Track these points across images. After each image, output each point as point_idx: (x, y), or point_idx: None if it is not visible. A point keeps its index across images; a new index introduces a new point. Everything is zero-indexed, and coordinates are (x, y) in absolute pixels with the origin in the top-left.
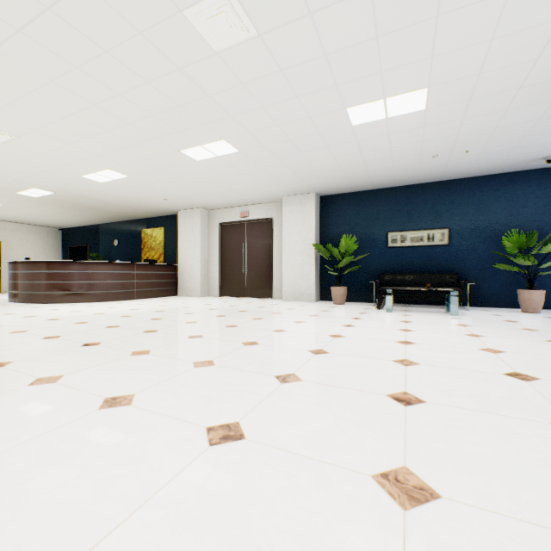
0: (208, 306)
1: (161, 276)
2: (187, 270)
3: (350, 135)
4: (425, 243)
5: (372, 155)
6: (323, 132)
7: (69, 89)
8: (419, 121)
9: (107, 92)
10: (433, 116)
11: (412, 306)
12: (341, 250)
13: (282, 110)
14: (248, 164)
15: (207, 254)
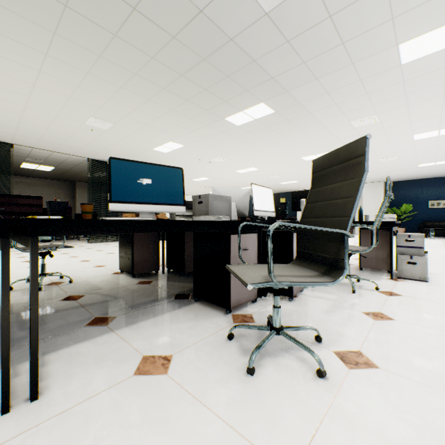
0: None
1: None
2: None
3: (416, 168)
4: None
5: (423, 171)
6: (404, 168)
7: None
8: None
9: None
10: None
11: (444, 238)
12: (401, 211)
13: (391, 166)
14: None
15: None
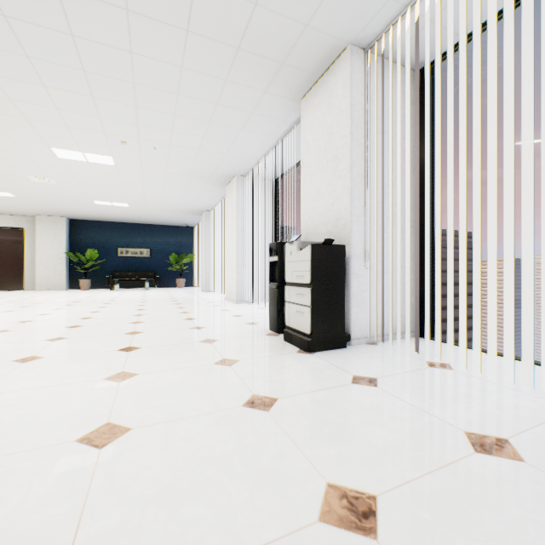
0: None
1: None
2: None
3: (95, 205)
4: (140, 255)
5: (107, 212)
6: (80, 202)
7: None
8: (128, 208)
9: None
10: (134, 209)
11: (132, 289)
12: (88, 257)
13: (59, 195)
14: (19, 201)
15: None
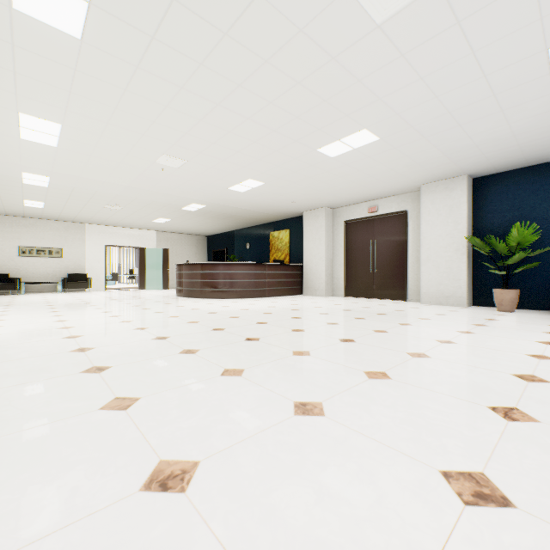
0: (339, 306)
1: (288, 276)
2: (311, 270)
3: (544, 87)
4: None
5: None
6: (500, 91)
7: (230, 108)
8: None
9: (260, 103)
10: None
11: None
12: (510, 243)
13: (447, 76)
14: (387, 152)
15: (332, 253)
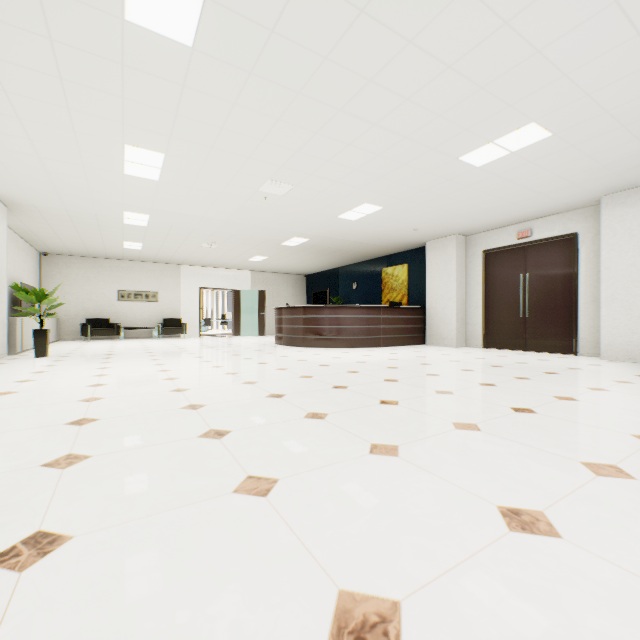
0: (482, 360)
1: (407, 321)
2: (437, 314)
3: None
4: None
5: None
6: None
7: (353, 113)
8: None
9: (392, 102)
10: None
11: None
12: None
13: None
14: (558, 153)
15: (464, 292)
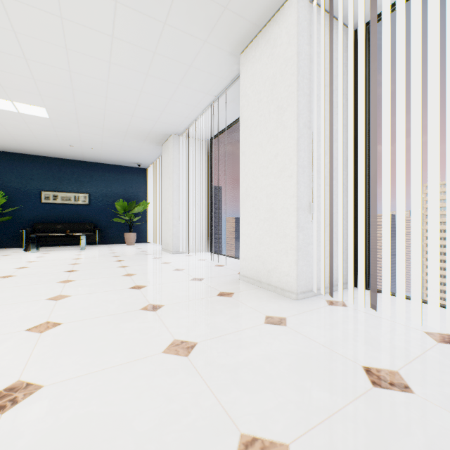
0: None
1: None
2: None
3: None
4: (73, 202)
5: (16, 130)
6: None
7: None
8: (49, 123)
9: None
10: (58, 124)
11: (61, 247)
12: None
13: None
14: None
15: None
